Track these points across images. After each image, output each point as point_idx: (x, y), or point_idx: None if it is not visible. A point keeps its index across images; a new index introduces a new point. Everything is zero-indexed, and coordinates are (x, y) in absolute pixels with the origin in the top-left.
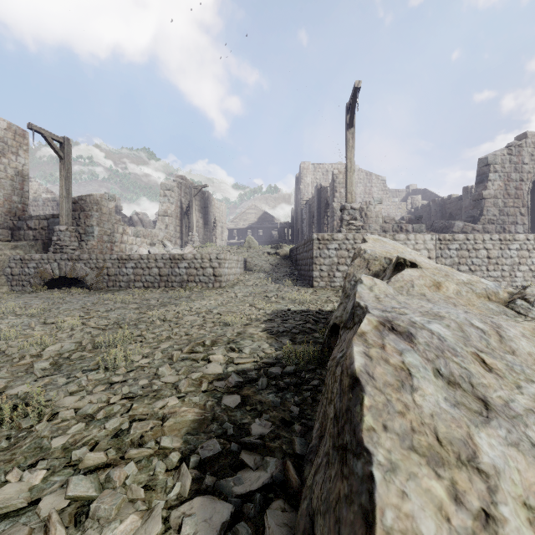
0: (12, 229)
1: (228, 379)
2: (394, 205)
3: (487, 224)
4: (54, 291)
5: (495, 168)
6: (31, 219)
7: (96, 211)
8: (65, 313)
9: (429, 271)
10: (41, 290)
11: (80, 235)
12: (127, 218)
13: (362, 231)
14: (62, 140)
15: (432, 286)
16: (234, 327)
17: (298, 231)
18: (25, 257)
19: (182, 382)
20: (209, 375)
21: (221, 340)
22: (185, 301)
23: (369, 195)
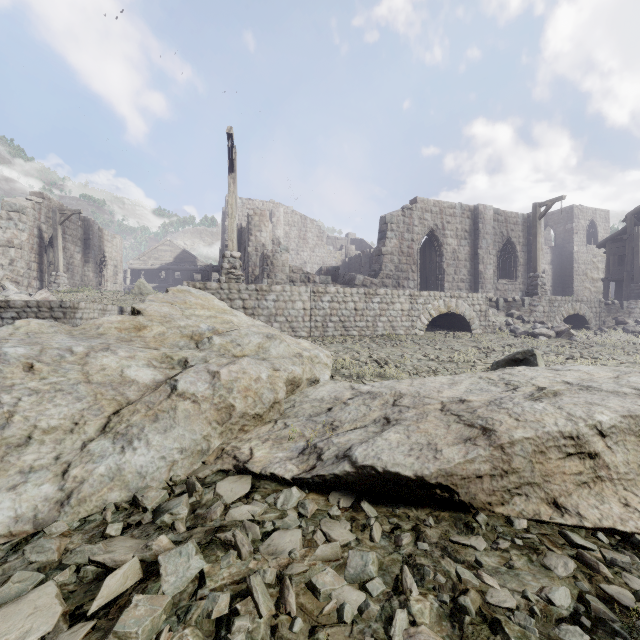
0: None
1: None
2: (329, 253)
3: (386, 278)
4: None
5: (392, 227)
6: None
7: None
8: None
9: (148, 318)
10: None
11: None
12: None
13: (268, 280)
14: None
15: (132, 328)
16: None
17: None
18: None
19: None
20: None
21: None
22: None
23: (304, 240)
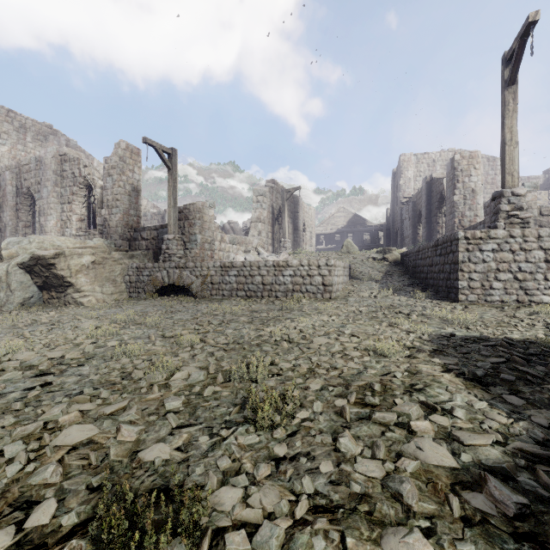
0: (129, 240)
1: (489, 490)
2: None
3: None
4: (164, 298)
5: None
6: (144, 230)
7: (198, 219)
8: (179, 324)
9: None
10: (153, 297)
11: (185, 243)
12: (220, 227)
13: None
14: (170, 151)
15: None
16: (393, 359)
17: (395, 233)
18: (140, 265)
19: (408, 488)
20: (435, 469)
21: (392, 383)
22: (299, 315)
23: (492, 185)
